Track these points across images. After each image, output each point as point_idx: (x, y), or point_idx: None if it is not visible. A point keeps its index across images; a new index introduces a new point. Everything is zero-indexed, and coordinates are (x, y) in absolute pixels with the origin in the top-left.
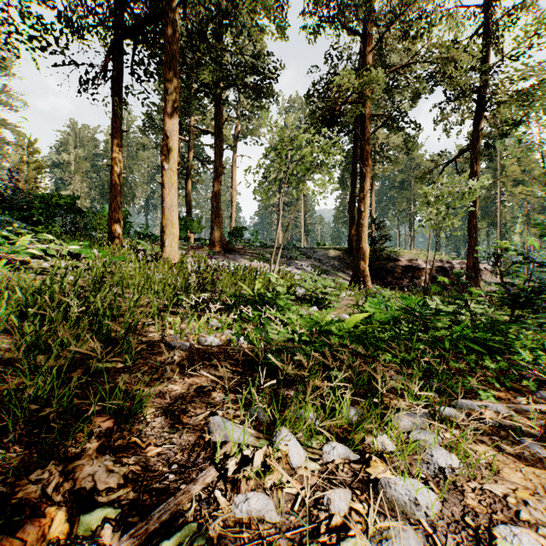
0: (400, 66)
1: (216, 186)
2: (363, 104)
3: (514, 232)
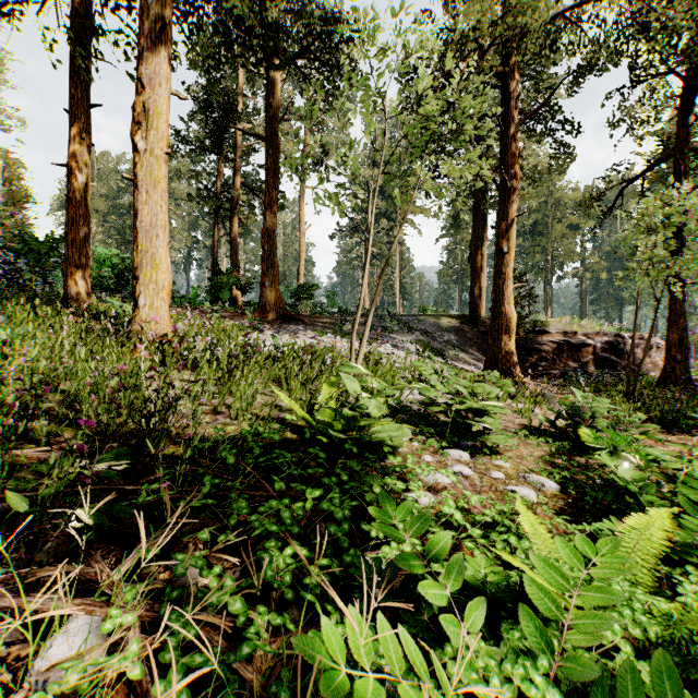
0: (570, 8)
1: (268, 219)
2: (507, 75)
3: (696, 293)
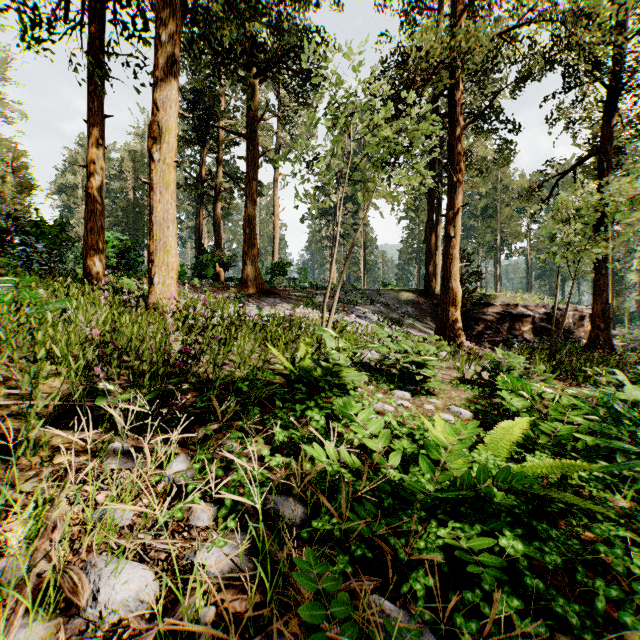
0: (507, 30)
1: (249, 206)
2: (453, 86)
3: (628, 270)
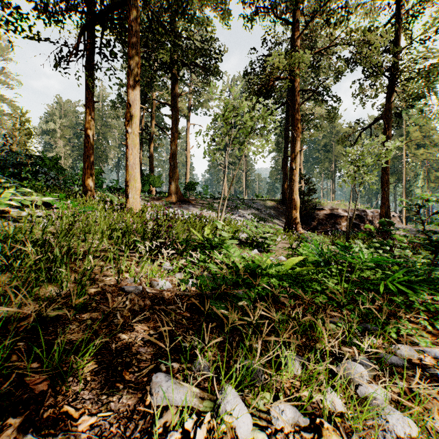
0: (325, 49)
1: (173, 148)
2: (295, 80)
3: (416, 186)
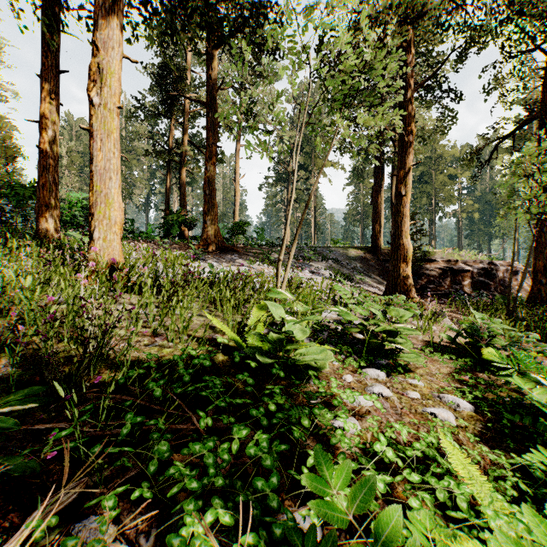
0: None
1: (209, 169)
2: (404, 49)
3: None
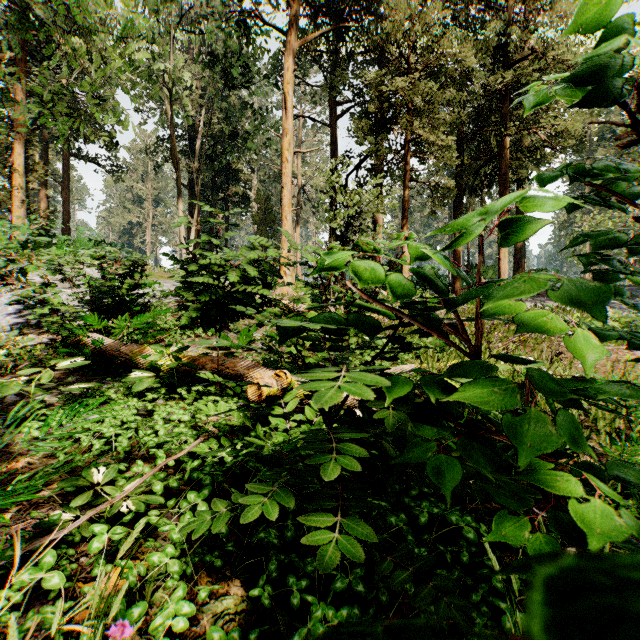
0: None
1: None
2: None
3: None
